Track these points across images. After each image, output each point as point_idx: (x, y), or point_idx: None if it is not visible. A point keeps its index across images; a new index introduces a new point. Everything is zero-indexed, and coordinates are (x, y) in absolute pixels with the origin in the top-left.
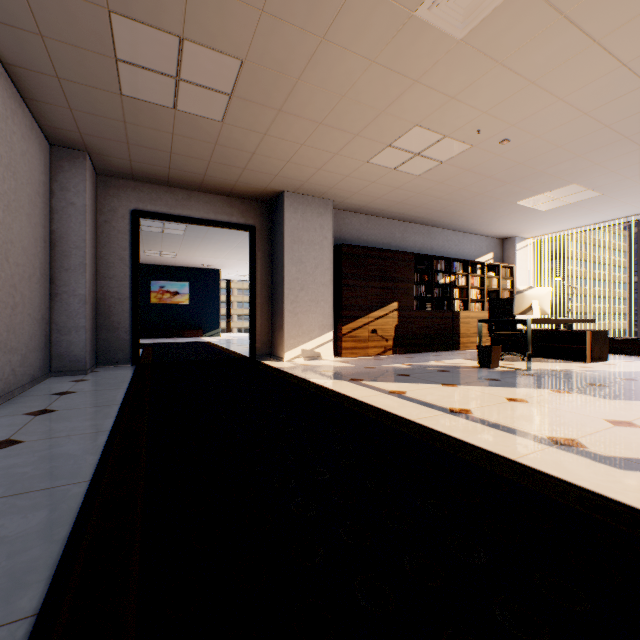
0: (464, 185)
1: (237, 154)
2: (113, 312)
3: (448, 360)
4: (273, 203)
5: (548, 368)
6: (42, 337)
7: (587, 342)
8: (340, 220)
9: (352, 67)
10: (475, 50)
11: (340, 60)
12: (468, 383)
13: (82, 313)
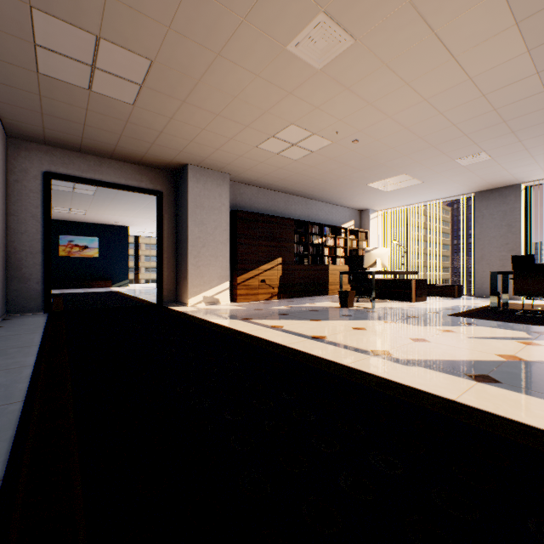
0: (330, 169)
1: (146, 131)
2: (24, 264)
3: (319, 302)
4: (178, 173)
5: (386, 307)
6: None
7: (413, 288)
8: (236, 190)
9: (242, 77)
10: (330, 78)
11: (232, 71)
12: (329, 318)
13: None
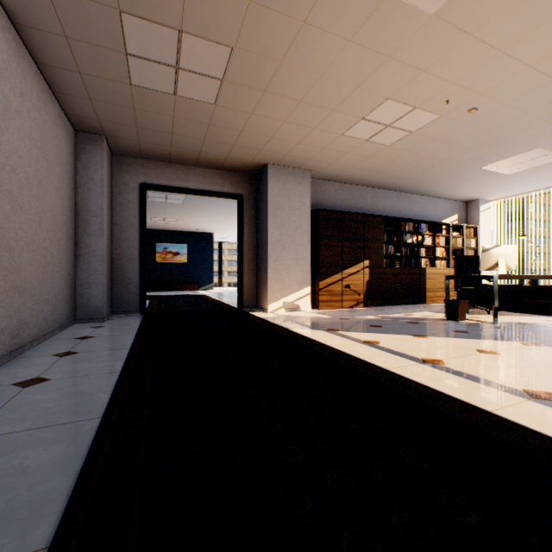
0: (431, 153)
1: (227, 132)
2: (125, 269)
3: (416, 312)
4: (258, 174)
5: (514, 321)
6: (68, 290)
7: None
8: (317, 188)
9: (330, 48)
10: (447, 24)
11: (319, 42)
12: (437, 334)
13: (100, 270)
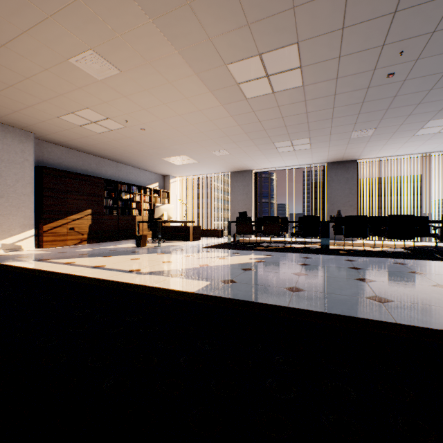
0: (130, 144)
1: None
2: None
3: (123, 245)
4: None
5: (170, 245)
6: None
7: (191, 231)
8: (43, 148)
9: (32, 67)
10: (110, 87)
11: (21, 60)
12: (120, 254)
13: None
